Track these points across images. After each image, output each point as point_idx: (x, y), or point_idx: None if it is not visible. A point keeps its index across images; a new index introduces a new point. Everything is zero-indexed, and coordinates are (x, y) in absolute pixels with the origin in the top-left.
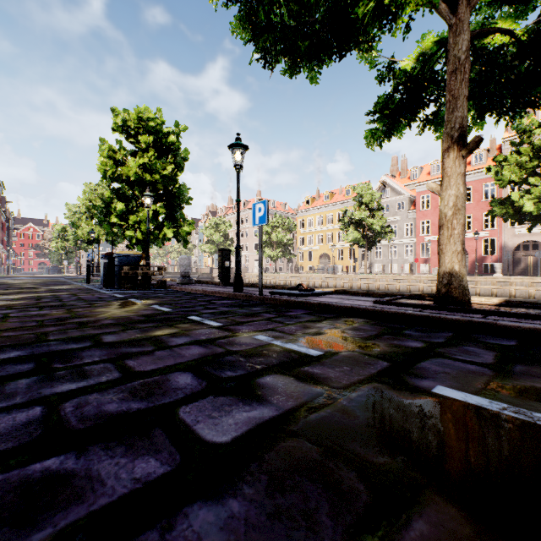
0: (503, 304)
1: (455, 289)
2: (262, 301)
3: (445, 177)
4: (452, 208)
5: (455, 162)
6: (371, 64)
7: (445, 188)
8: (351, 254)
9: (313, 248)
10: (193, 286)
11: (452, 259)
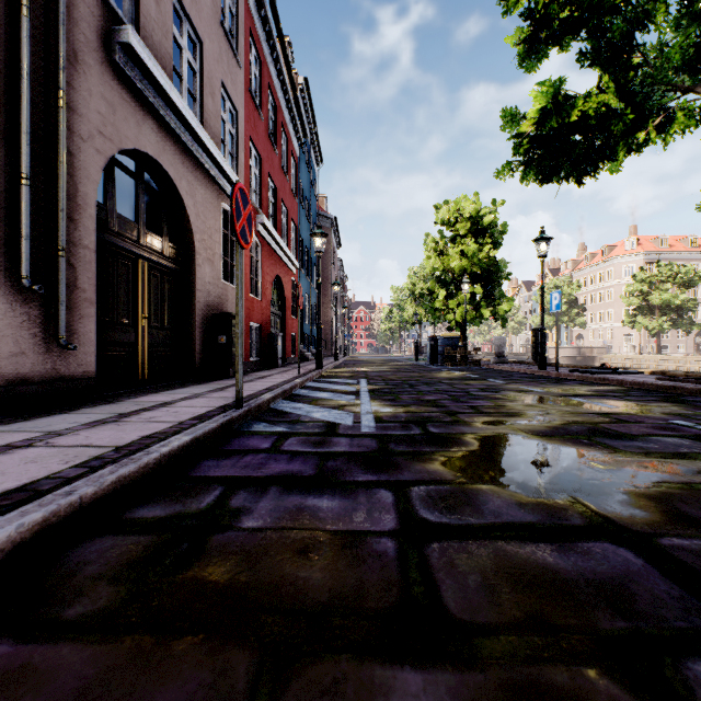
0: None
1: None
2: (557, 376)
3: None
4: None
5: None
6: (697, 125)
7: None
8: None
9: None
10: (505, 365)
11: None
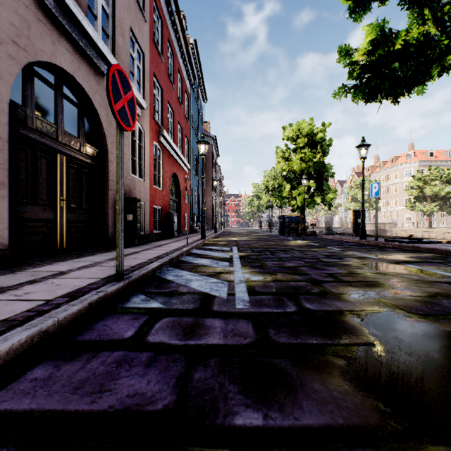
0: None
1: None
2: (376, 244)
3: None
4: None
5: None
6: None
7: None
8: None
9: None
10: (333, 236)
11: None
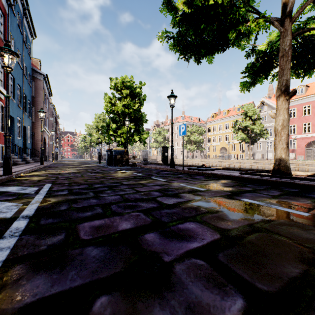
0: (311, 175)
1: (282, 167)
2: (184, 172)
3: (277, 110)
4: (281, 126)
5: (282, 103)
6: (242, 48)
7: (277, 115)
8: (241, 147)
9: (216, 144)
10: (150, 165)
11: (281, 152)
